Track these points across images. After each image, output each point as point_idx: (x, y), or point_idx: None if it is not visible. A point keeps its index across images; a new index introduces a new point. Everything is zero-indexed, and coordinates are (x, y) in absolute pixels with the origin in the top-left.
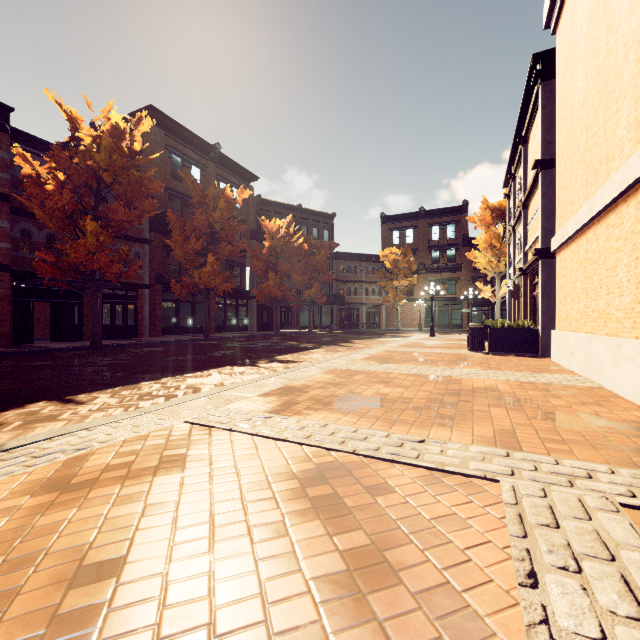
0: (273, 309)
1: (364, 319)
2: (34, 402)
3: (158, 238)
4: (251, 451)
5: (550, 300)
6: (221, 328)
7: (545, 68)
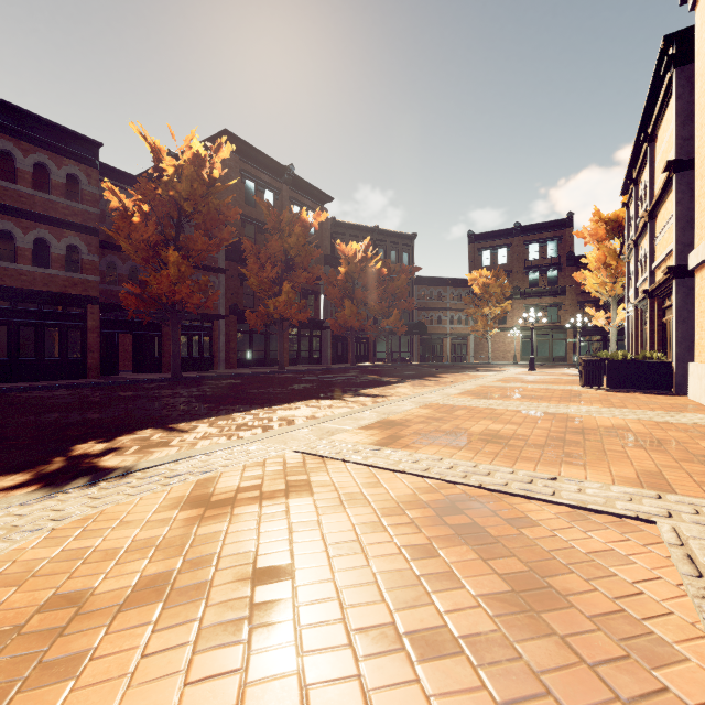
0: (348, 340)
1: (449, 351)
2: (141, 429)
3: (232, 267)
4: (371, 481)
5: (687, 327)
6: (294, 360)
7: (680, 51)
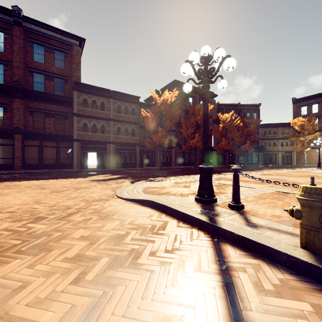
0: (225, 155)
1: (280, 159)
2: (159, 177)
3: (177, 129)
4: None
5: None
6: (201, 163)
7: None
